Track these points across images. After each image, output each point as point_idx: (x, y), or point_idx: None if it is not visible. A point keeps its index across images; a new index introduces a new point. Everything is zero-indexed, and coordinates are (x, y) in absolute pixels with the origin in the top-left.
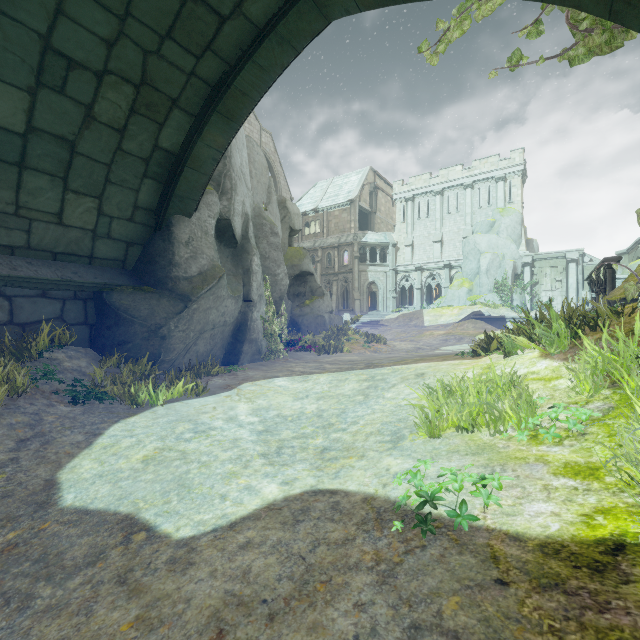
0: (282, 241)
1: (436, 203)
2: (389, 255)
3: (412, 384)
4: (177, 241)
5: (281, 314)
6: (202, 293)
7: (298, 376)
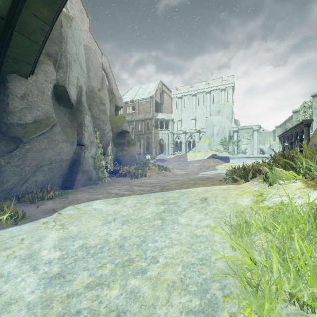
0: (111, 112)
1: (193, 100)
2: (170, 125)
3: (200, 209)
4: (12, 94)
5: (109, 154)
6: (34, 136)
7: (112, 198)
